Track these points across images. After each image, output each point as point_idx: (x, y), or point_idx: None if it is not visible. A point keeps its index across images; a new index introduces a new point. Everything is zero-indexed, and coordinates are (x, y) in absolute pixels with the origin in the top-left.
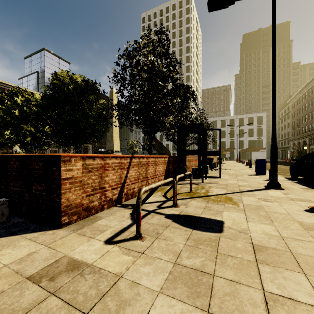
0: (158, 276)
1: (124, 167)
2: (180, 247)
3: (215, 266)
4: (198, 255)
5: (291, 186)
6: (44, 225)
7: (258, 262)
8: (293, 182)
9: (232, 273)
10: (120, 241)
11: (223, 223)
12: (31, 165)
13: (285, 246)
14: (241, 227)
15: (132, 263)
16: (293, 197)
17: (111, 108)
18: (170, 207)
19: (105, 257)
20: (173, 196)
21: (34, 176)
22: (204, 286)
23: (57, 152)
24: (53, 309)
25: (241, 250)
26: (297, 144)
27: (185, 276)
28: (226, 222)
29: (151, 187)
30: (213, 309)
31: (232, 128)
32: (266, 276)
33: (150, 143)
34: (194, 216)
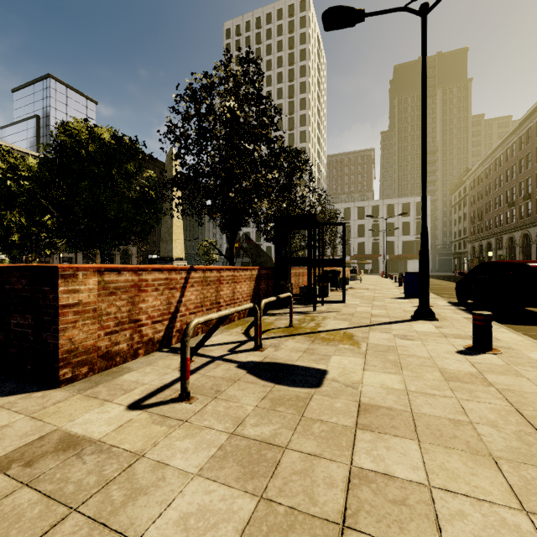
0: (200, 453)
1: (176, 286)
2: (247, 410)
3: (292, 435)
4: (272, 421)
5: (452, 315)
6: (30, 383)
7: (358, 427)
8: (457, 309)
9: (315, 443)
10: (154, 405)
11: (327, 373)
12: (8, 283)
13: (407, 404)
14: (351, 378)
15: (165, 436)
16: (448, 332)
17: (163, 185)
18: (249, 351)
19: (123, 429)
20: (255, 334)
21: (13, 302)
22: (266, 463)
23: (72, 260)
24: (22, 505)
25: (339, 412)
26: (477, 249)
27: (242, 451)
28: (331, 371)
29: (210, 317)
30: (270, 493)
31: (376, 221)
32: (361, 447)
33: (232, 246)
34: (283, 363)
